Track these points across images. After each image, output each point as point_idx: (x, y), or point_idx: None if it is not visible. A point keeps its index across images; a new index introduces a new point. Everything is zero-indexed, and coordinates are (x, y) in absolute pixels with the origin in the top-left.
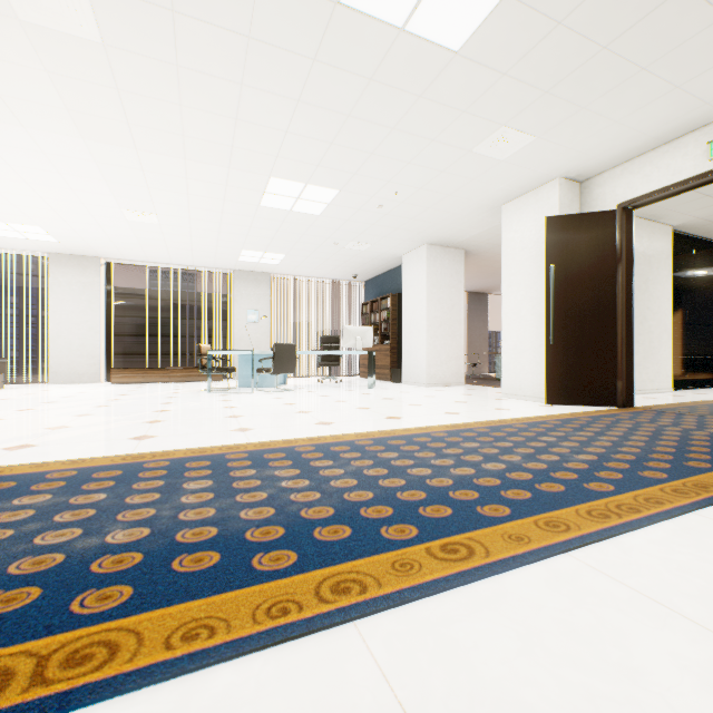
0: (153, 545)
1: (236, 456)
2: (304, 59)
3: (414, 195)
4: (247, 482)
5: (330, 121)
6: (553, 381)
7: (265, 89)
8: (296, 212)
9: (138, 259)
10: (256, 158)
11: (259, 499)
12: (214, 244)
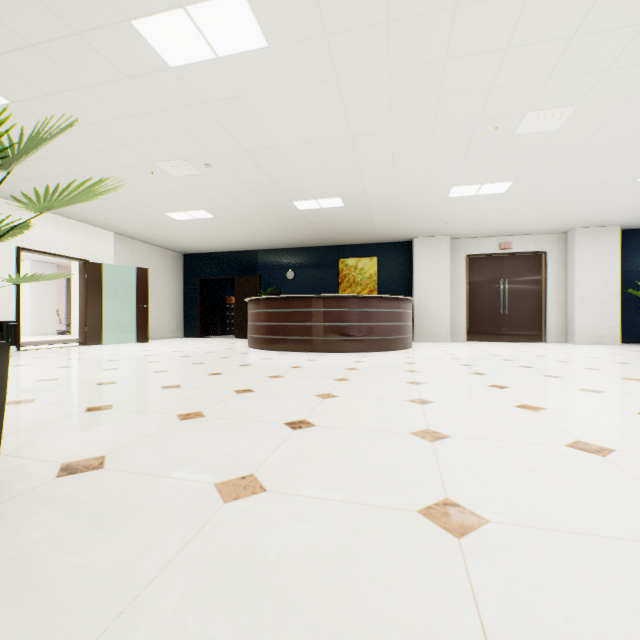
0: None
1: None
2: None
3: None
4: None
5: None
6: None
7: None
8: None
9: None
10: None
11: None
12: None
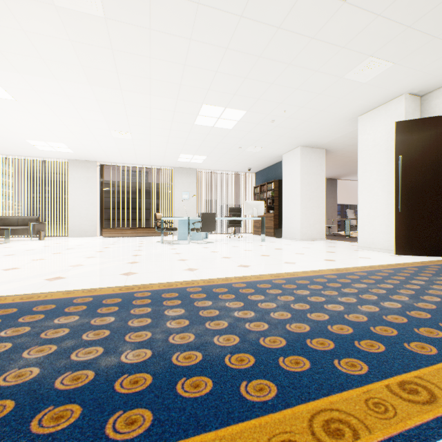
0: (156, 367)
1: (194, 289)
2: (234, 16)
3: (297, 112)
4: (209, 312)
5: (246, 62)
6: (401, 238)
7: (205, 41)
8: (217, 127)
9: (118, 161)
10: (195, 92)
11: (222, 327)
12: (163, 151)
